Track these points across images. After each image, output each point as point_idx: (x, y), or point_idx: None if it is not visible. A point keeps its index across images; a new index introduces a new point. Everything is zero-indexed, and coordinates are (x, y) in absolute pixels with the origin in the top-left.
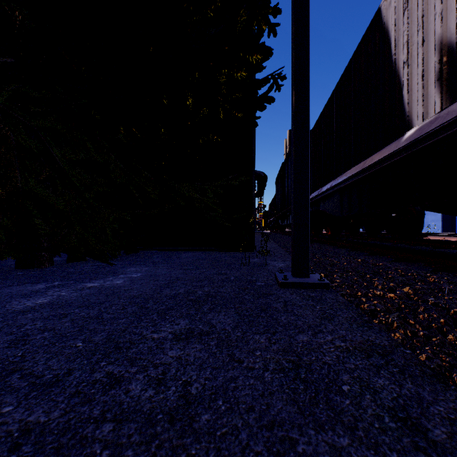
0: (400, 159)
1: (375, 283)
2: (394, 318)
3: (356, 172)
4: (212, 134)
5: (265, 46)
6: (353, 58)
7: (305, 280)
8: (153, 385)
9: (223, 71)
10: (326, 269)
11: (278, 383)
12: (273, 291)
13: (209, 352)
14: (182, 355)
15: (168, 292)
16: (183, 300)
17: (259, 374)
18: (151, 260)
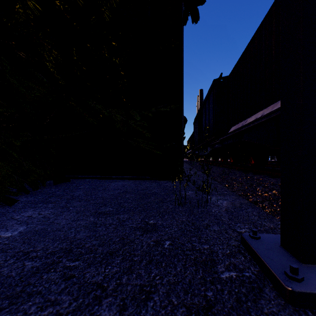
0: None
1: None
2: None
3: None
4: None
5: None
6: None
7: None
8: None
9: None
10: None
11: None
12: None
13: None
14: None
15: None
16: None
17: None
18: (70, 194)
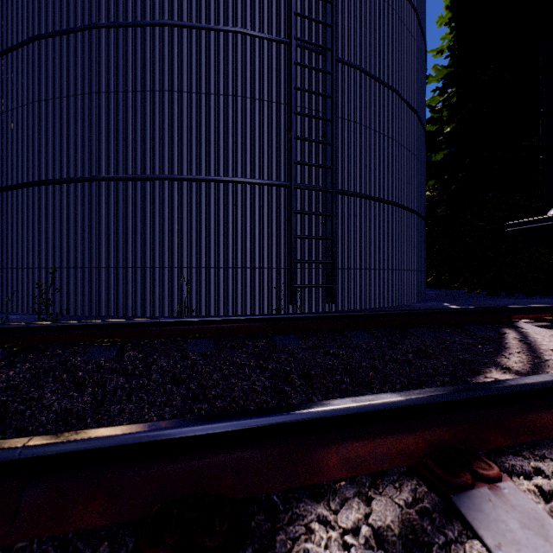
0: None
1: None
2: None
3: None
4: None
5: None
6: None
7: None
8: None
9: None
10: None
11: None
12: None
13: None
14: None
15: None
16: None
17: None
18: None
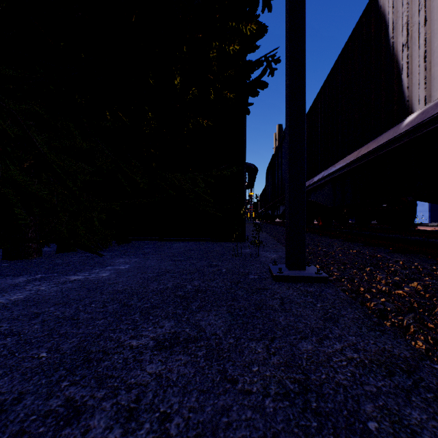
0: (401, 145)
1: (378, 277)
2: (410, 320)
3: (350, 161)
4: (202, 118)
5: (259, 23)
6: (346, 46)
7: (302, 274)
8: (121, 420)
9: (213, 43)
10: (321, 261)
11: (283, 416)
12: (268, 286)
13: (196, 366)
14: (163, 371)
15: (155, 286)
16: (171, 296)
17: (258, 402)
18: (141, 251)
